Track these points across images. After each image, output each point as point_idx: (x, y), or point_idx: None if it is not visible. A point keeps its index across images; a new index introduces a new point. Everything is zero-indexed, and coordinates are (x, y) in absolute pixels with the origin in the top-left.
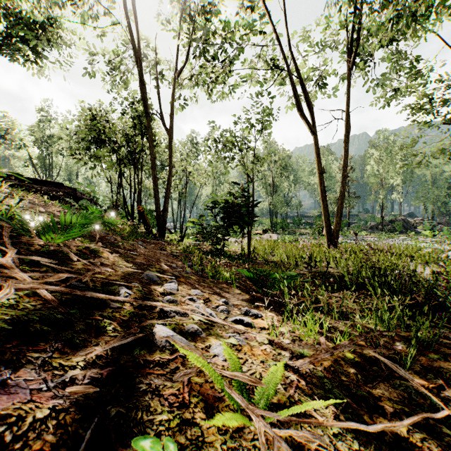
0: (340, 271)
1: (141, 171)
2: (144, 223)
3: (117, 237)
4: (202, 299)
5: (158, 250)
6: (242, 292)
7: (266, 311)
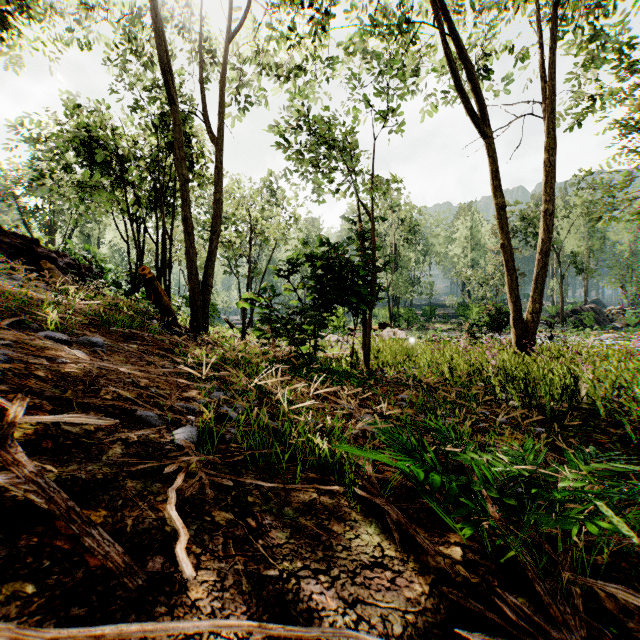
0: (580, 405)
1: (172, 217)
2: (158, 301)
3: None
4: None
5: (151, 357)
6: (387, 542)
7: None
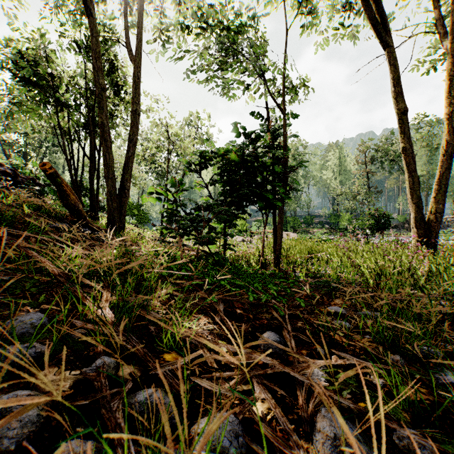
0: None
1: None
2: (65, 200)
3: None
4: None
5: None
6: None
7: None
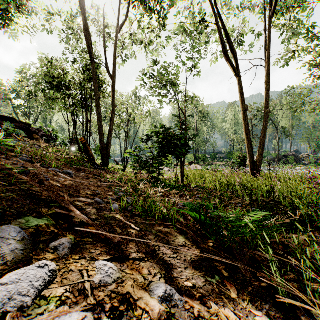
0: (275, 199)
1: (90, 112)
2: (87, 153)
3: (26, 163)
4: (108, 310)
5: (91, 178)
6: (187, 241)
7: (244, 301)
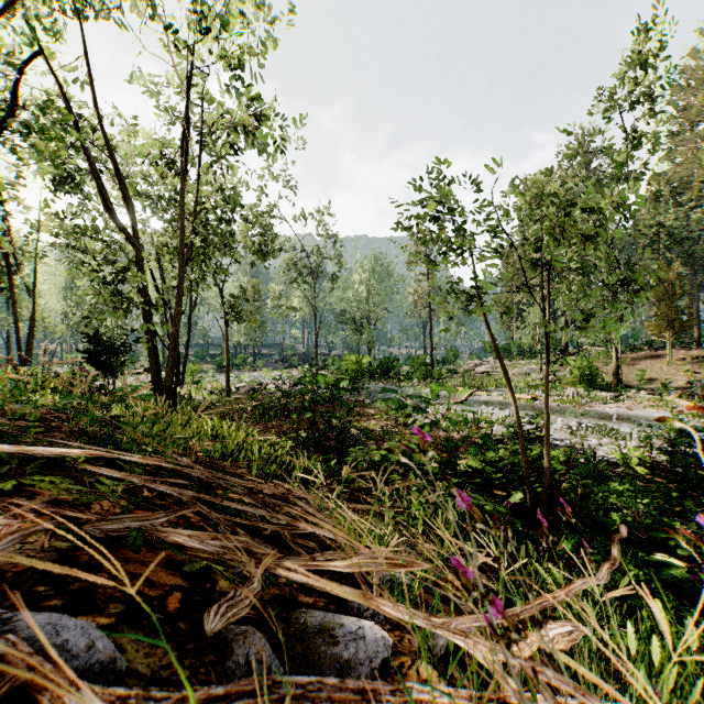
0: None
1: None
2: None
3: None
4: None
5: None
6: None
7: None
